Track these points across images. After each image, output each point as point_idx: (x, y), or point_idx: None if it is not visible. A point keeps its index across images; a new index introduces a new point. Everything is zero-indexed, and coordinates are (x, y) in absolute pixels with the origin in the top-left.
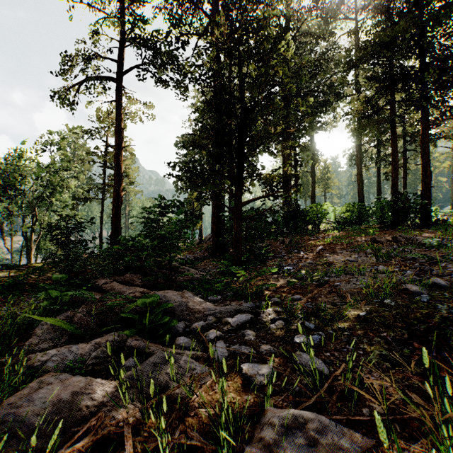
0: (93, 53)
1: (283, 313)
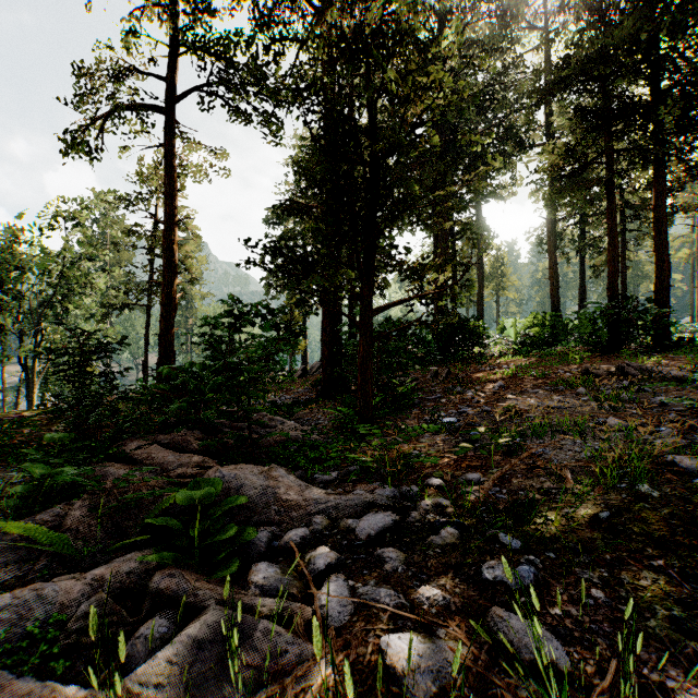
0: (129, 68)
1: (452, 509)
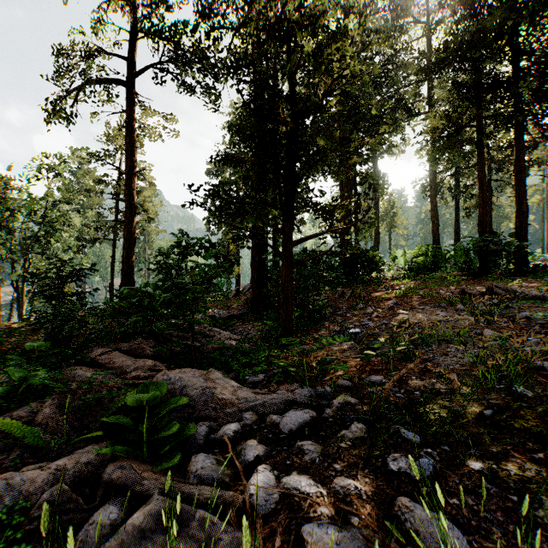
0: (98, 49)
1: (359, 406)
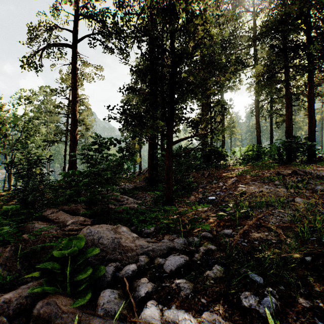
0: (54, 25)
1: (217, 252)
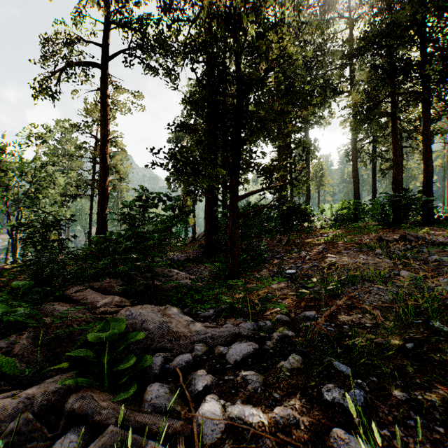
0: (77, 37)
1: (296, 339)
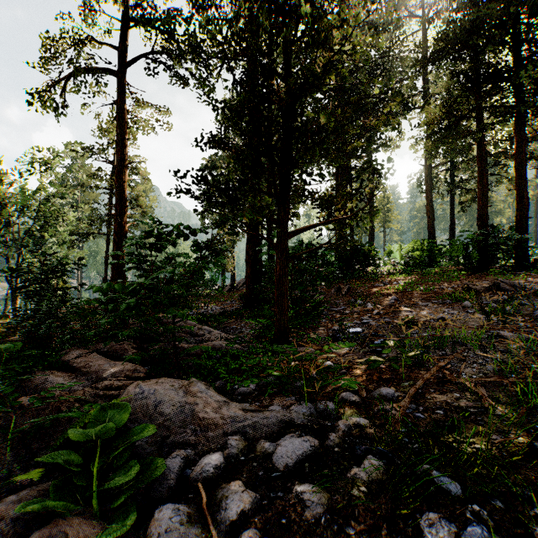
0: (87, 38)
1: (370, 430)
